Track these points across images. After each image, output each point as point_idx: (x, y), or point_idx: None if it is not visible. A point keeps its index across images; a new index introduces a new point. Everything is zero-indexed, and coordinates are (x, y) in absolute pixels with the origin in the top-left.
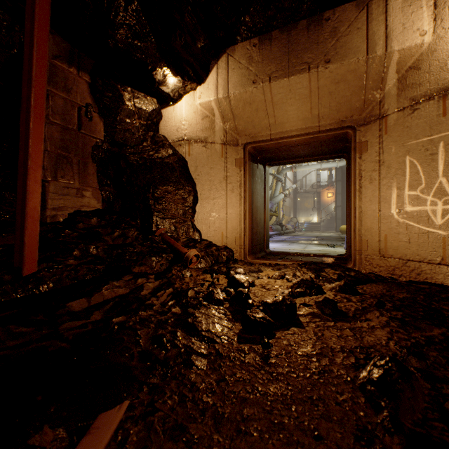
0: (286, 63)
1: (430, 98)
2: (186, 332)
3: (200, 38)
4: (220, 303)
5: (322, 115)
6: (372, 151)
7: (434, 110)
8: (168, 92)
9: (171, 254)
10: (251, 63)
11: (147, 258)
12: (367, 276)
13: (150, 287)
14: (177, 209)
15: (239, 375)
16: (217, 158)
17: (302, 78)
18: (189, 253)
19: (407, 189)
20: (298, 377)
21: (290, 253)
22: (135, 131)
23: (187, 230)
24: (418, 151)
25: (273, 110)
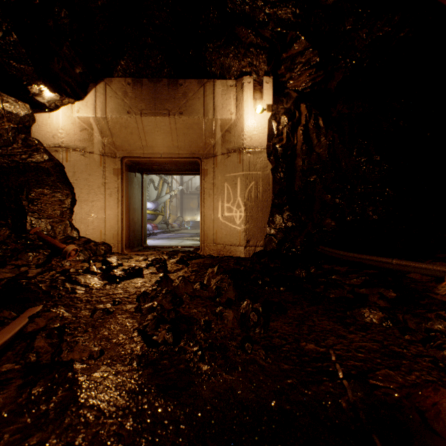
0: (153, 105)
1: (235, 151)
2: (71, 283)
3: (79, 66)
4: (95, 273)
5: (180, 147)
6: (210, 176)
7: (236, 159)
8: (44, 102)
9: (49, 250)
10: (126, 97)
11: (24, 254)
12: (204, 256)
13: (34, 272)
14: (55, 210)
15: (101, 292)
16: (96, 167)
17: (164, 120)
18: (68, 248)
19: (226, 202)
20: (129, 288)
21: (164, 246)
22: (4, 133)
23: (65, 229)
24: (230, 180)
25: (145, 136)
